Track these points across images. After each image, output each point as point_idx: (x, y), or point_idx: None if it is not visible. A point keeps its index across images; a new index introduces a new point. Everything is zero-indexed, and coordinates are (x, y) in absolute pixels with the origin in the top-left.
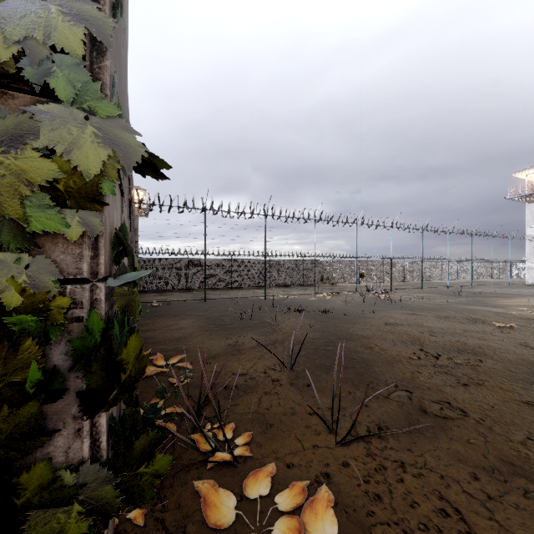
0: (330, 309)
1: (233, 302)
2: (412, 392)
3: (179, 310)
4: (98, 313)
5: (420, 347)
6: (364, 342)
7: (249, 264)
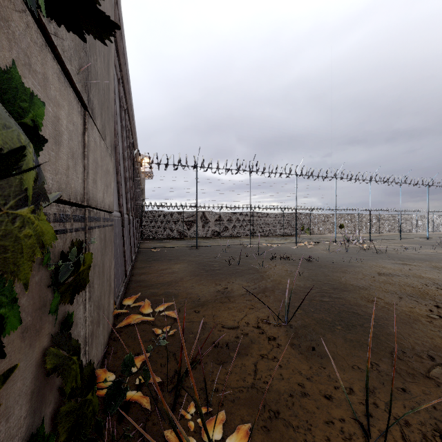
0: (314, 257)
1: (221, 249)
2: None
3: (174, 256)
4: None
5: (434, 303)
6: (362, 294)
7: (235, 216)
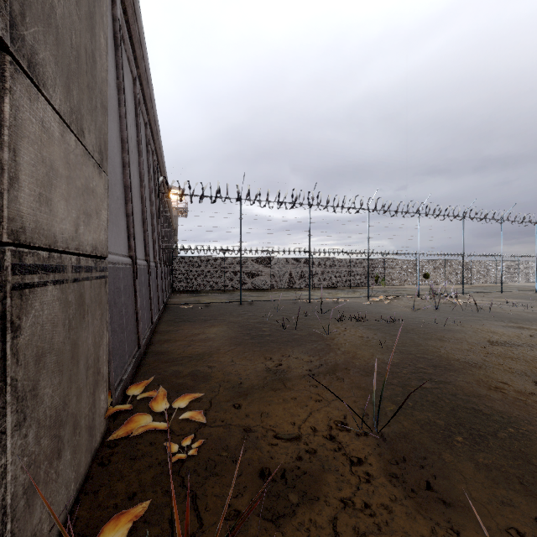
0: (395, 317)
1: (272, 305)
2: None
3: (210, 314)
4: None
5: None
6: (478, 375)
7: (290, 263)
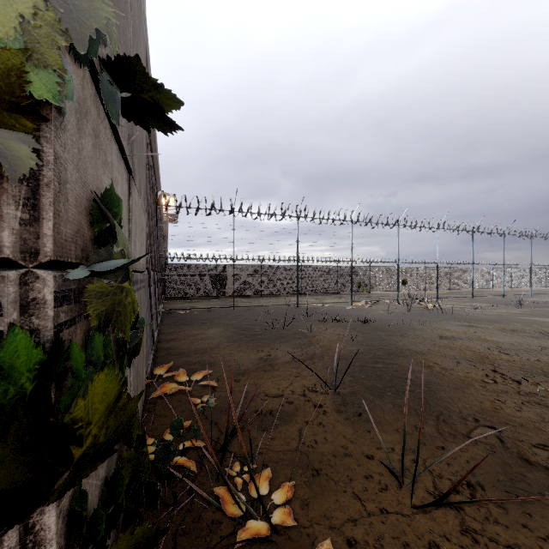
0: (371, 319)
1: (263, 310)
2: (500, 430)
3: (207, 318)
4: (38, 324)
5: (492, 367)
6: (419, 359)
7: (280, 270)
